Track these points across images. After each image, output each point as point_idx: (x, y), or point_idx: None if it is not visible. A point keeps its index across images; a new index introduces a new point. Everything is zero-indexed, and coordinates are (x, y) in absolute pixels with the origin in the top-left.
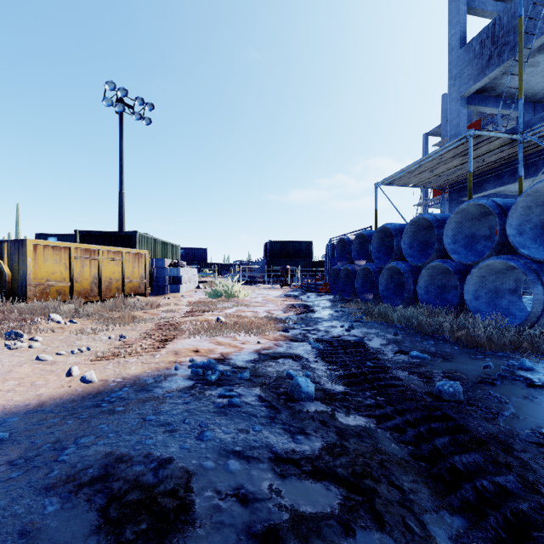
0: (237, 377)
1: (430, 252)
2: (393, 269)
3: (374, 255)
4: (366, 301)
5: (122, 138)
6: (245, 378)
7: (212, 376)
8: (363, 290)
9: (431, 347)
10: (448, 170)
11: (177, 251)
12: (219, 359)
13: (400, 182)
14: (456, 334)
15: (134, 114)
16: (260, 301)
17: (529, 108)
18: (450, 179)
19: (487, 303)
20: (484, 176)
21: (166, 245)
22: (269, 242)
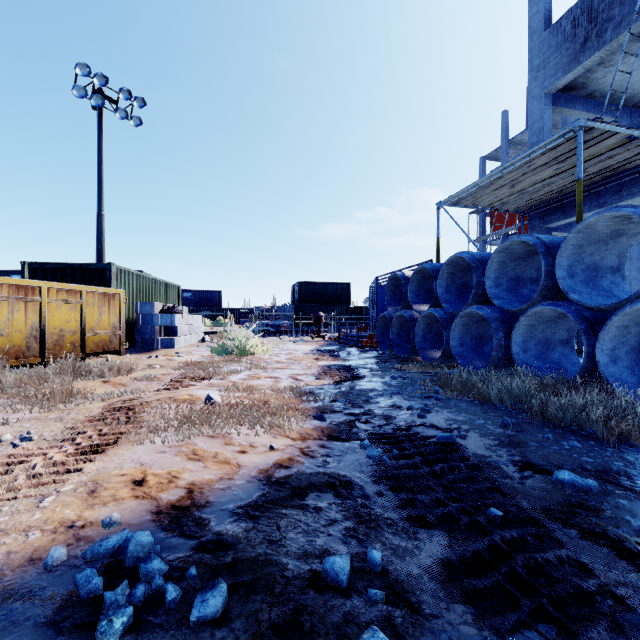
0: (191, 609)
1: (523, 291)
2: (471, 317)
3: (441, 297)
4: (430, 360)
5: (102, 143)
6: (211, 616)
7: (115, 620)
8: (425, 345)
9: (581, 455)
10: (534, 185)
11: (176, 292)
12: (179, 510)
13: (470, 201)
14: (615, 428)
15: (118, 111)
16: (283, 360)
17: (625, 114)
18: (534, 199)
19: (630, 368)
20: None
21: (159, 284)
22: (297, 284)
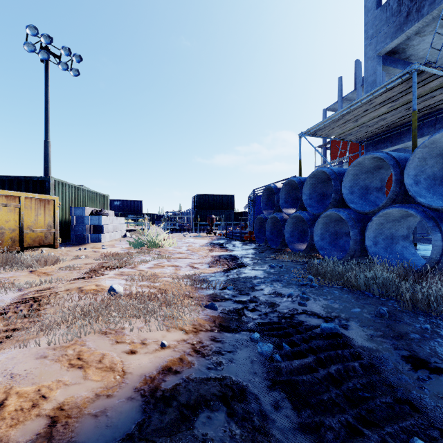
0: None
1: (371, 197)
2: (330, 217)
3: (306, 202)
4: (297, 251)
5: (48, 87)
6: None
7: None
8: (292, 239)
9: None
10: (372, 120)
11: (105, 200)
12: None
13: (323, 133)
14: None
15: (61, 64)
16: (184, 251)
17: None
18: (370, 131)
19: None
20: (404, 128)
21: (91, 194)
22: (196, 195)
